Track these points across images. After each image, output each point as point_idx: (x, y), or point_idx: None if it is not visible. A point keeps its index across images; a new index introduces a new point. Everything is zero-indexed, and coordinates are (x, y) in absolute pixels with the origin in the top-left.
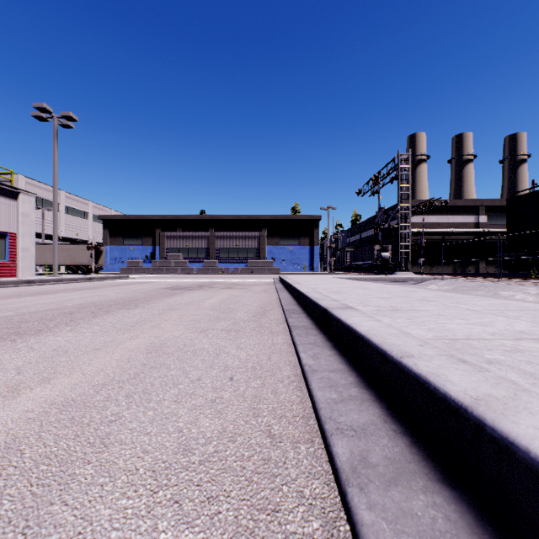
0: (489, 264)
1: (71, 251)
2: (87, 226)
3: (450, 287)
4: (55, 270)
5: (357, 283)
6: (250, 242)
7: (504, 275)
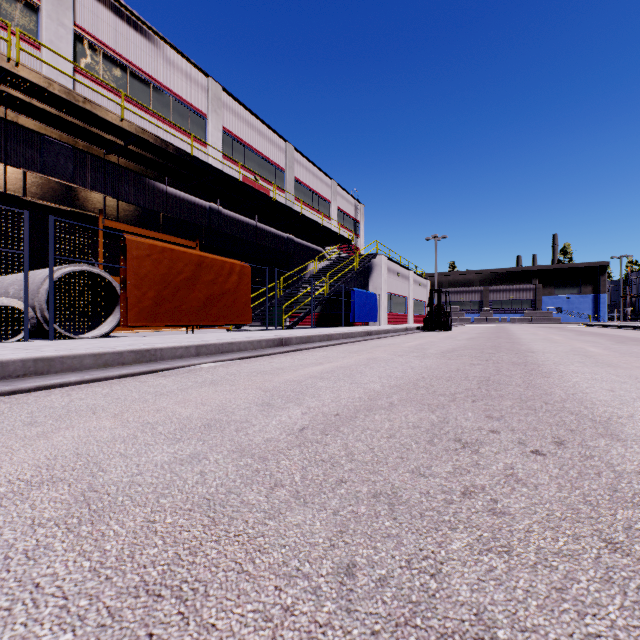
0: None
1: None
2: None
3: None
4: None
5: None
6: (524, 295)
7: None
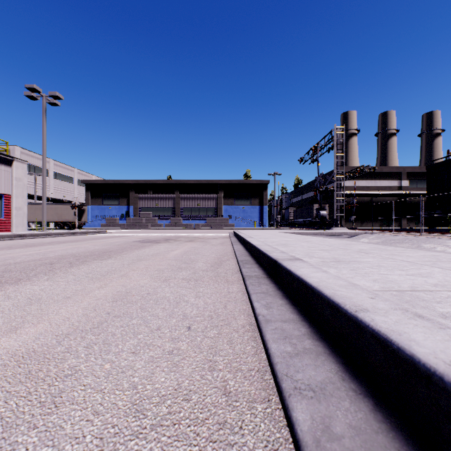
0: (410, 220)
1: (58, 210)
2: (72, 189)
3: (380, 240)
4: (43, 226)
5: (300, 237)
6: (209, 203)
7: (424, 230)
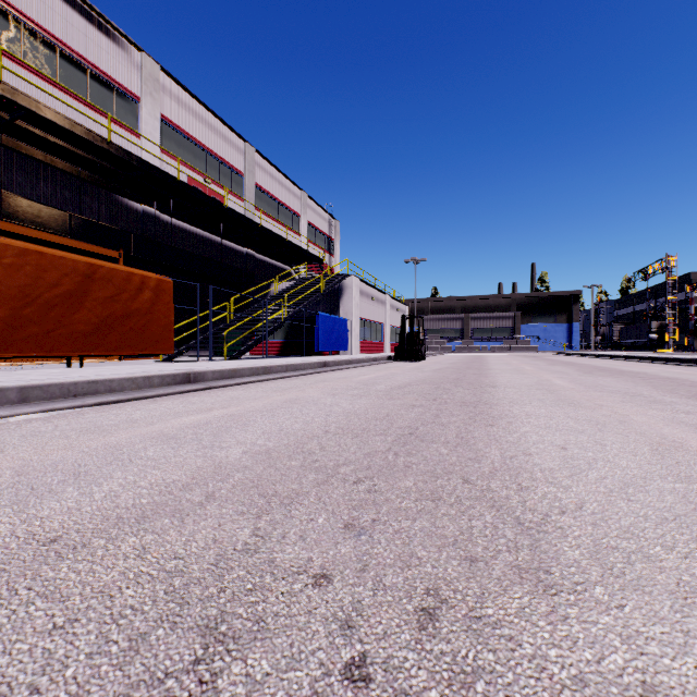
0: None
1: None
2: None
3: None
4: None
5: None
6: (504, 323)
7: None
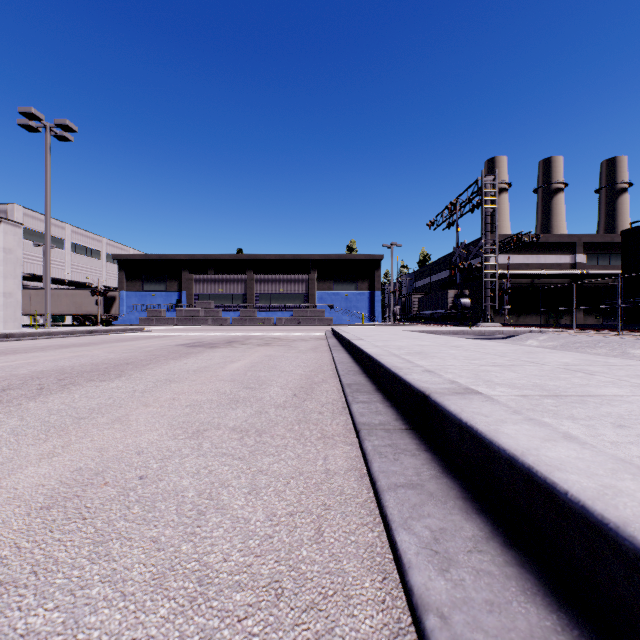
0: (589, 313)
1: (76, 297)
2: (99, 268)
3: (557, 343)
4: (47, 321)
5: (439, 338)
6: (297, 287)
7: (623, 328)
